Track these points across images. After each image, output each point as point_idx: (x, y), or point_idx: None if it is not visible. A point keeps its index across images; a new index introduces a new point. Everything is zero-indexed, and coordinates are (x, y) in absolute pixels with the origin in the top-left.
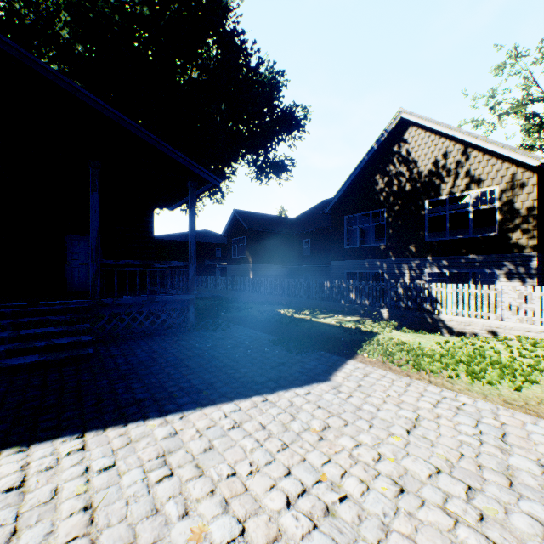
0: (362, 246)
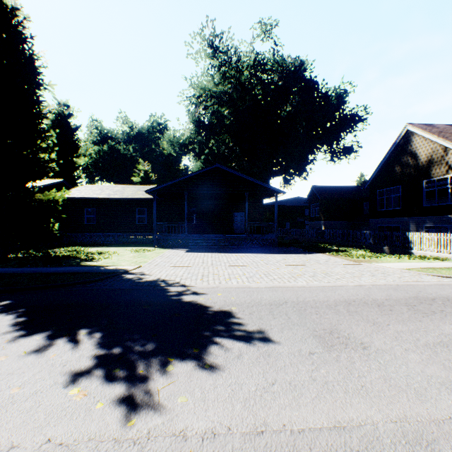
0: (387, 210)
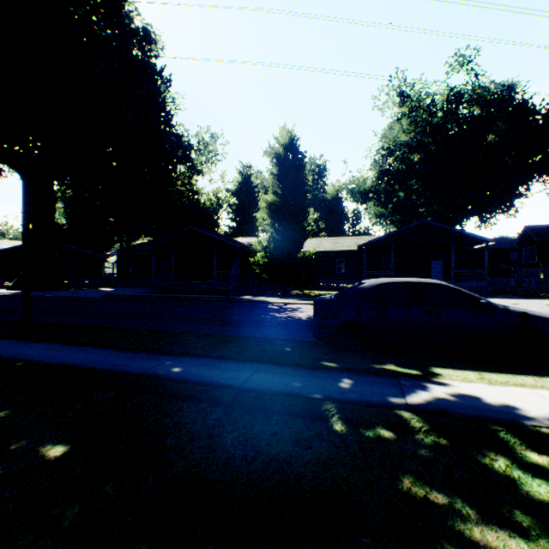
0: None
